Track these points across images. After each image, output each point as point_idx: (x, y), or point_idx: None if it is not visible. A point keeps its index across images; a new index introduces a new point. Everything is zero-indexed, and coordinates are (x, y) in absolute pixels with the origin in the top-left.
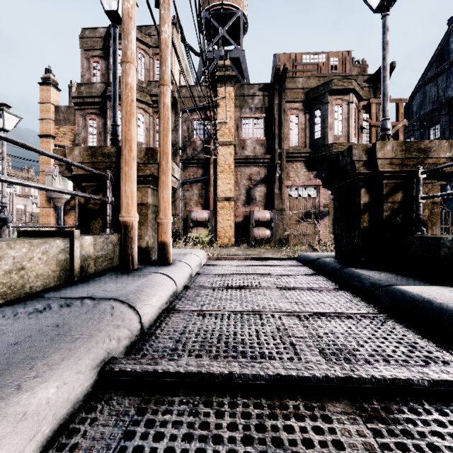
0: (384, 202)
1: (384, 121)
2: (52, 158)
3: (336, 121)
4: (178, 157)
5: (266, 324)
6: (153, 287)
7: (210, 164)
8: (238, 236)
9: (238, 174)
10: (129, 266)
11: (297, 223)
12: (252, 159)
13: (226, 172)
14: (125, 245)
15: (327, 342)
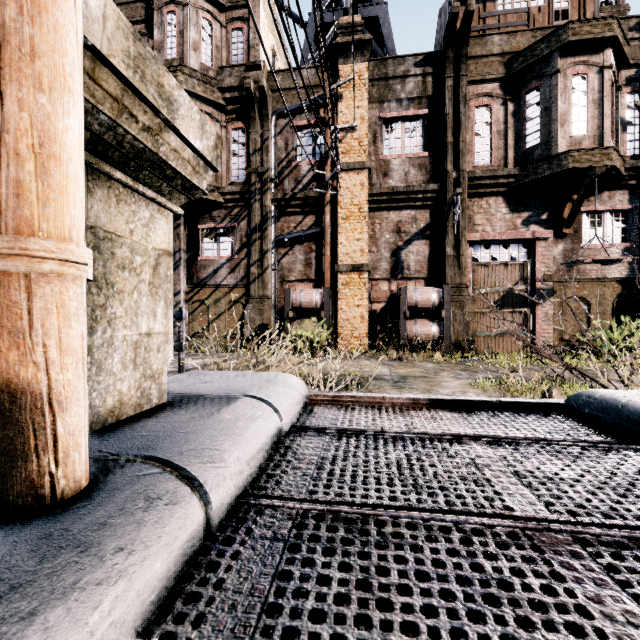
0: None
1: None
2: None
3: (574, 108)
4: (269, 195)
5: None
6: None
7: (325, 205)
8: (375, 336)
9: (377, 223)
10: None
11: (489, 311)
12: (402, 194)
13: (355, 218)
14: None
15: None
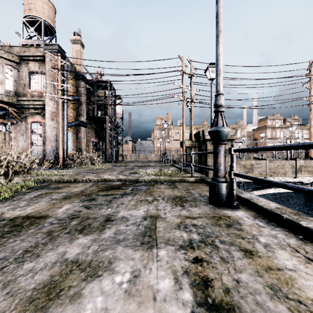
0: None
1: None
2: None
3: None
4: None
5: None
6: None
7: None
8: None
9: None
10: None
11: None
12: None
13: None
14: None
15: None
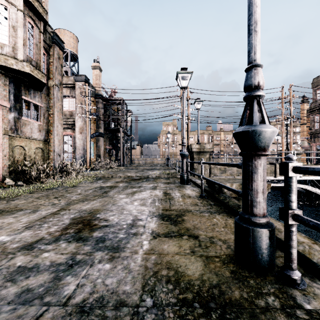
0: None
1: None
2: (304, 133)
3: None
4: None
5: None
6: None
7: None
8: None
9: None
10: None
11: None
12: None
13: None
14: None
15: None
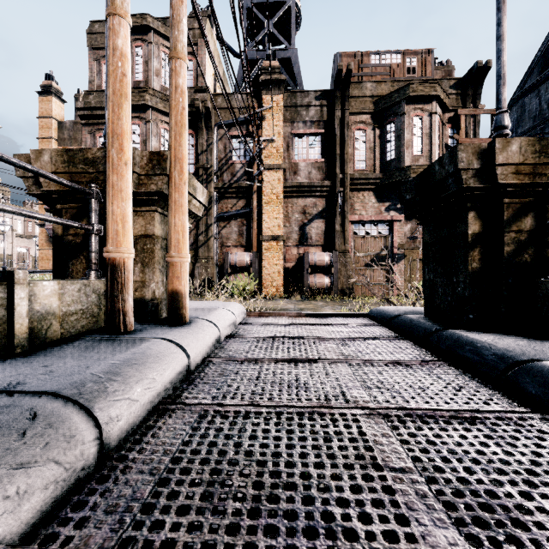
0: (505, 231)
1: (500, 115)
2: None
3: (415, 137)
4: (212, 184)
5: (333, 436)
6: (143, 365)
7: (253, 193)
8: (288, 286)
9: (289, 206)
10: (119, 327)
11: (364, 268)
12: (306, 187)
13: (274, 203)
14: (113, 296)
15: (456, 485)
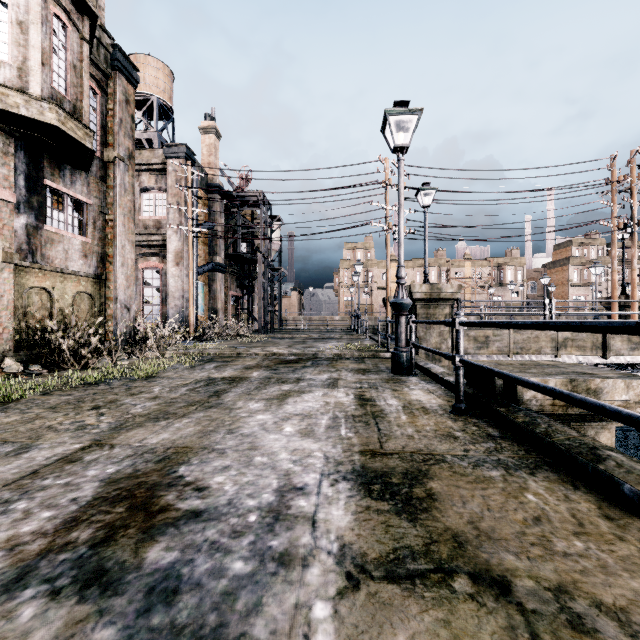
0: None
1: None
2: None
3: None
4: None
5: None
6: None
7: None
8: None
9: None
10: None
11: None
12: None
13: None
14: None
15: None
